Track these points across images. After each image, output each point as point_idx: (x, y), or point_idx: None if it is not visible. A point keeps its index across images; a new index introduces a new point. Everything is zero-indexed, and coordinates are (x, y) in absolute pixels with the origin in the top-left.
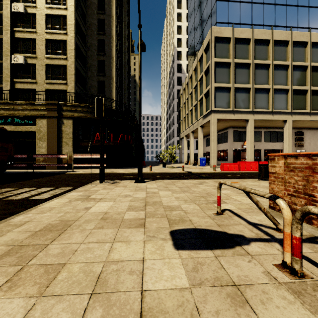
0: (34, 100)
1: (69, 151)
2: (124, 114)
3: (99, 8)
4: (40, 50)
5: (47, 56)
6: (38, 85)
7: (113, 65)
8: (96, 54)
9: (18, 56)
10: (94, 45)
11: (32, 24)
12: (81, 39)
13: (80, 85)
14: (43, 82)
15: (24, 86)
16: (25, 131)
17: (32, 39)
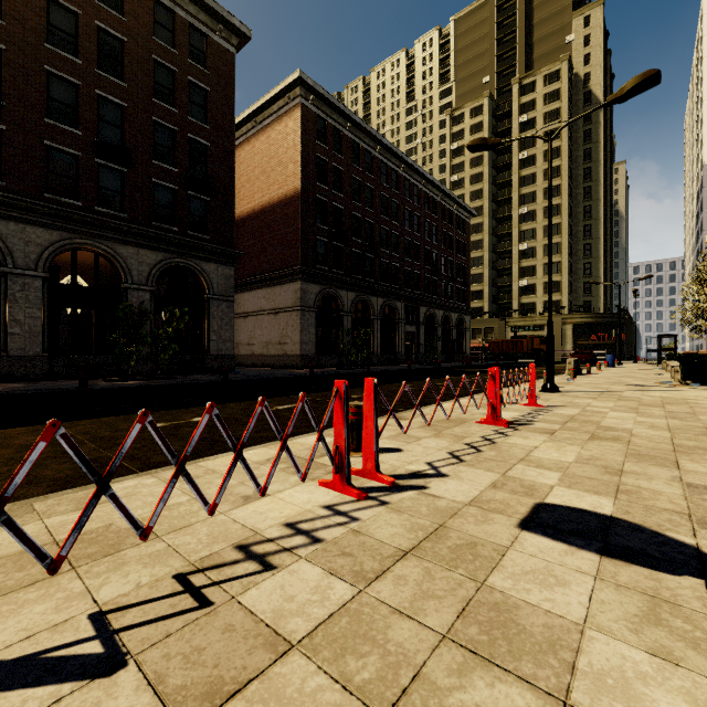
0: (533, 310)
1: (569, 348)
2: (615, 314)
3: (584, 214)
4: (539, 273)
5: (545, 277)
6: (537, 299)
7: (600, 265)
8: (582, 258)
9: (524, 281)
10: (579, 250)
11: (532, 255)
12: (569, 252)
13: (569, 292)
14: (541, 296)
15: (527, 301)
16: (535, 335)
17: (533, 265)
